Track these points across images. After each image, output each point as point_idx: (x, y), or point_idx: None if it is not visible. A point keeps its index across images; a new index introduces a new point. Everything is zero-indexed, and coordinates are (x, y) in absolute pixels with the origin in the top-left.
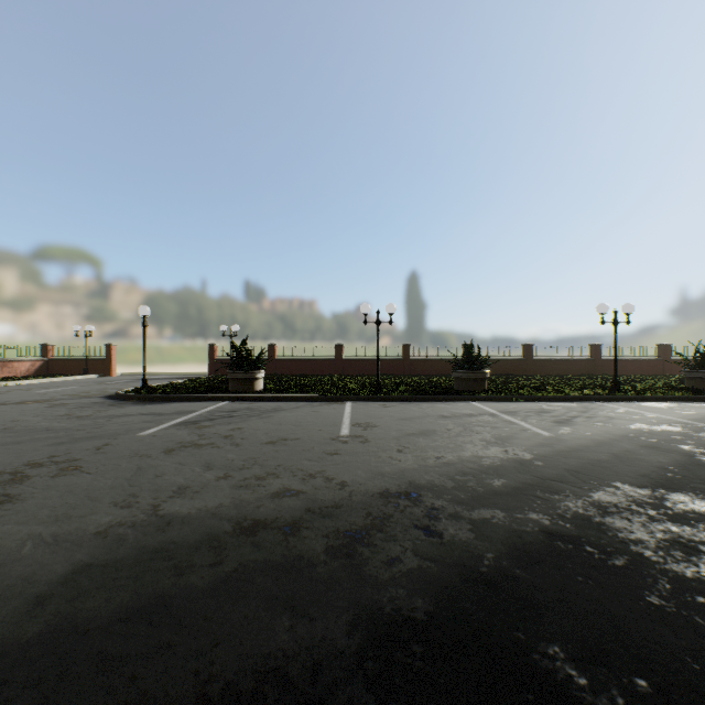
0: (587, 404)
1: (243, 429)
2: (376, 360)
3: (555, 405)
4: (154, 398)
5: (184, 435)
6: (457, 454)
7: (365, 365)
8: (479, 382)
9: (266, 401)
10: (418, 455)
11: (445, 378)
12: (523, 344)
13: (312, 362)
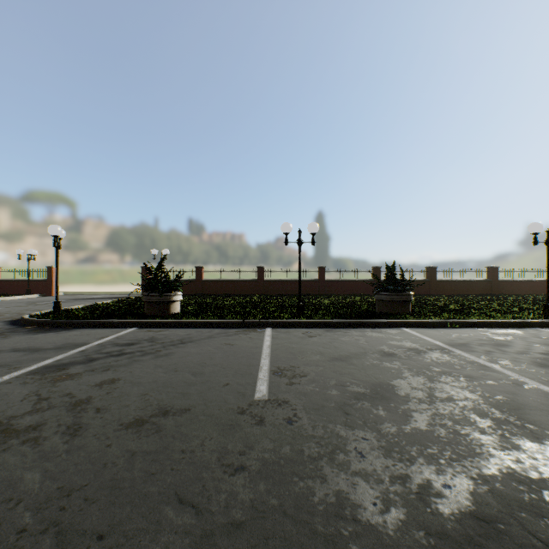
0: (535, 332)
1: (118, 382)
2: (294, 281)
3: (501, 334)
4: (56, 323)
5: (14, 400)
6: (475, 469)
7: (284, 285)
8: (404, 305)
9: (177, 327)
10: (401, 475)
11: (360, 298)
12: (427, 266)
13: (236, 283)
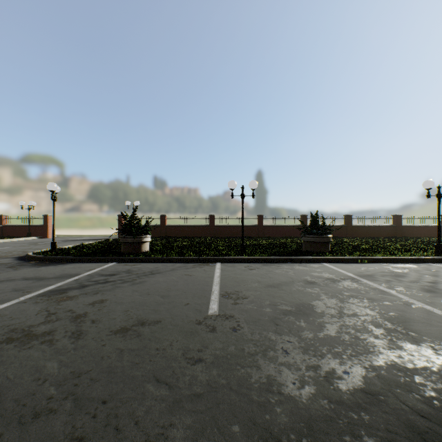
0: (427, 266)
1: (106, 302)
2: (238, 226)
3: (400, 267)
4: (54, 259)
5: (31, 314)
6: (368, 361)
7: (230, 230)
8: (325, 245)
9: (147, 262)
10: (314, 365)
11: (291, 240)
12: (344, 214)
13: (192, 228)
